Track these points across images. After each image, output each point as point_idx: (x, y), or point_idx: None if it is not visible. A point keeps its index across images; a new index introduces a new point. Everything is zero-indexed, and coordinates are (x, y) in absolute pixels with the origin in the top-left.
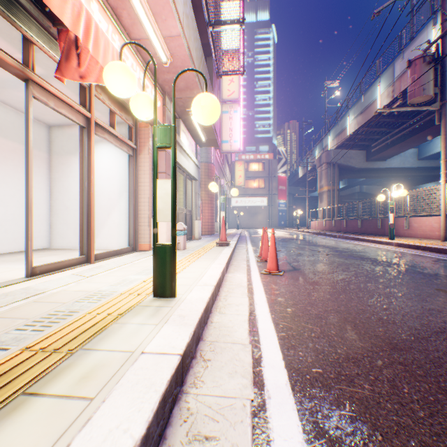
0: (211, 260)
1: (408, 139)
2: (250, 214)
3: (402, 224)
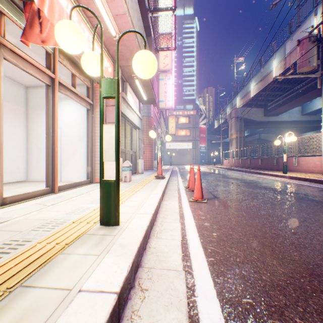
0: (150, 190)
1: (295, 100)
2: (179, 154)
3: (292, 162)
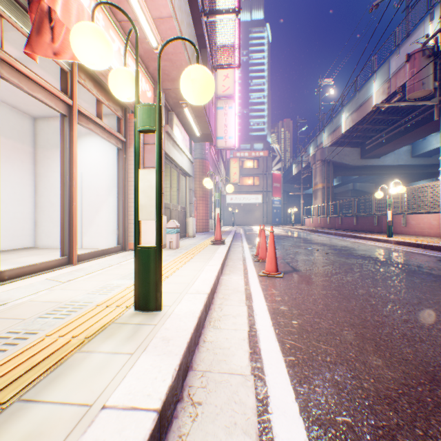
0: (205, 260)
1: (402, 136)
2: (245, 211)
3: (399, 221)
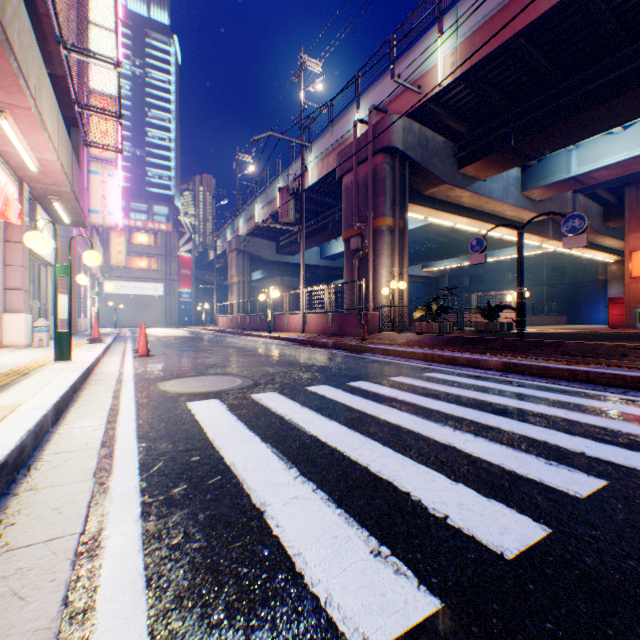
0: (88, 350)
1: (307, 240)
2: (138, 306)
3: (285, 320)
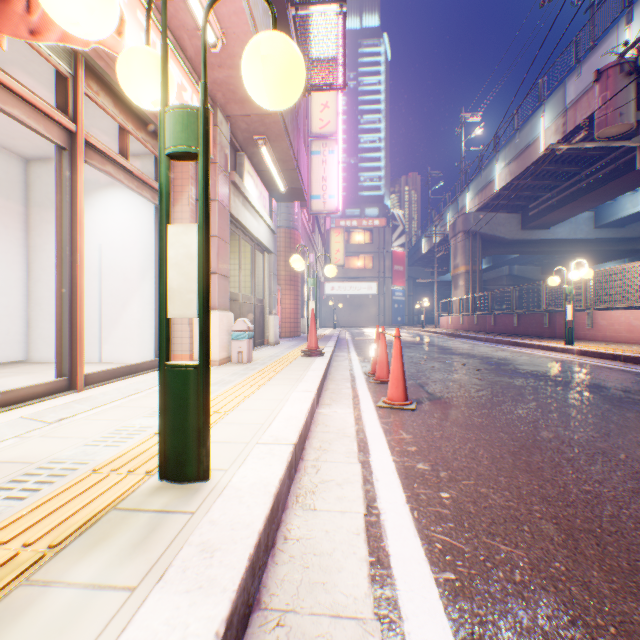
0: (291, 382)
1: (583, 196)
2: (352, 306)
3: (582, 321)
